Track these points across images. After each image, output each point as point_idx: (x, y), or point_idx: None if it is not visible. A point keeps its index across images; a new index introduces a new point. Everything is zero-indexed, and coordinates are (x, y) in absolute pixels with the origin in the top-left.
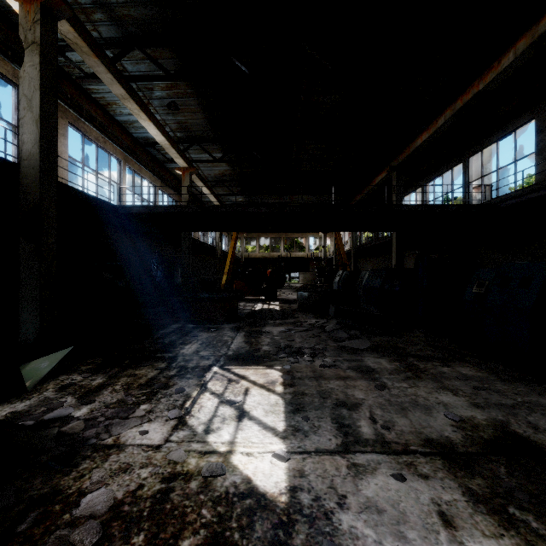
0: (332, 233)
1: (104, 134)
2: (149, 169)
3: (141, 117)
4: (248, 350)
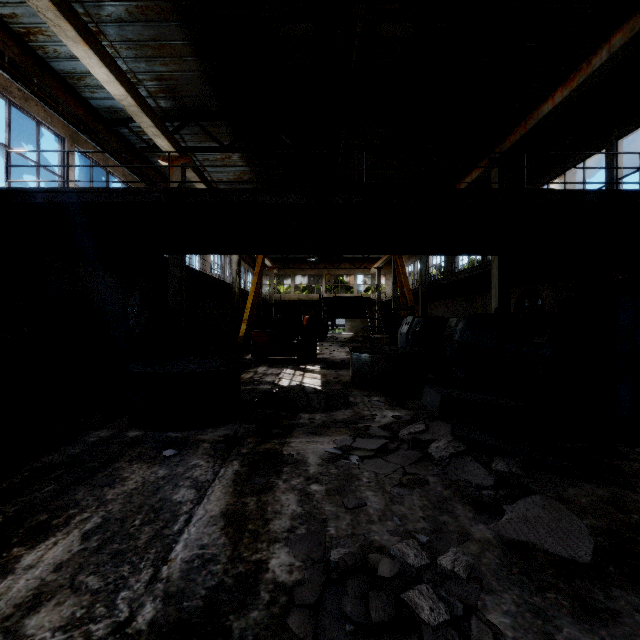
0: (387, 269)
1: (22, 84)
2: (122, 162)
3: (66, 33)
4: (219, 583)
